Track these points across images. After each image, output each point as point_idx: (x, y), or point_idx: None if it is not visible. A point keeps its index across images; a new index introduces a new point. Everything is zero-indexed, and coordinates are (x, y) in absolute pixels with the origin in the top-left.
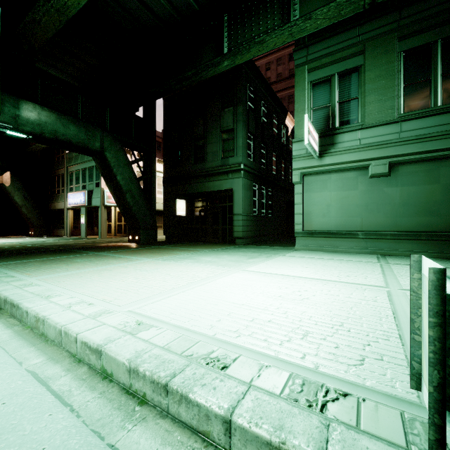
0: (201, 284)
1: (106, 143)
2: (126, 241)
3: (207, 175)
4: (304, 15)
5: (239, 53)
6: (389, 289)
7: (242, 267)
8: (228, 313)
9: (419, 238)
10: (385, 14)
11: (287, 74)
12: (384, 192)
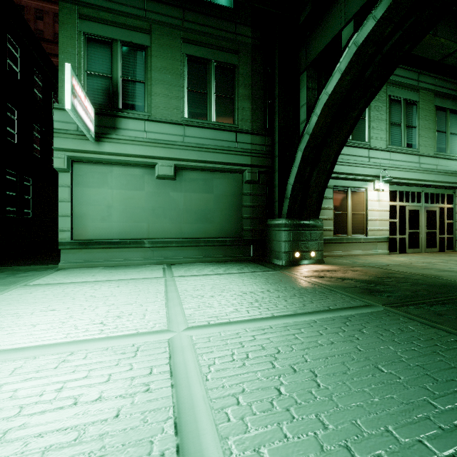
0: None
1: None
2: None
3: None
4: None
5: None
6: (172, 334)
7: None
8: None
9: (199, 244)
10: (171, 4)
11: None
12: (171, 196)
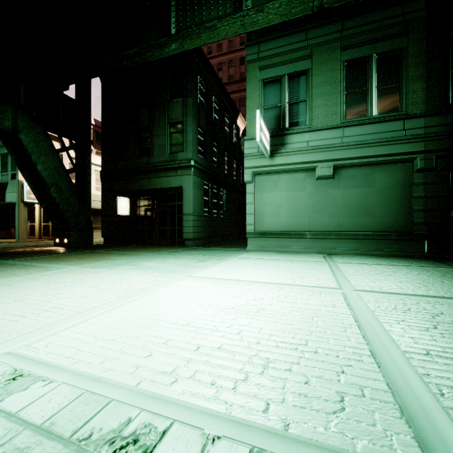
0: (135, 298)
1: (21, 123)
2: (52, 245)
3: (153, 170)
4: (257, 5)
5: (188, 36)
6: (343, 290)
7: (190, 273)
8: (165, 341)
9: (358, 237)
10: (330, 23)
11: (238, 77)
12: (329, 193)
